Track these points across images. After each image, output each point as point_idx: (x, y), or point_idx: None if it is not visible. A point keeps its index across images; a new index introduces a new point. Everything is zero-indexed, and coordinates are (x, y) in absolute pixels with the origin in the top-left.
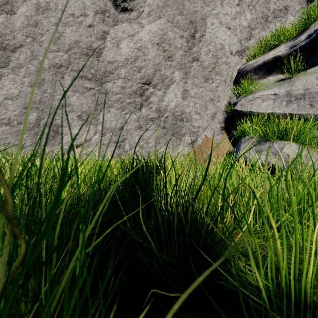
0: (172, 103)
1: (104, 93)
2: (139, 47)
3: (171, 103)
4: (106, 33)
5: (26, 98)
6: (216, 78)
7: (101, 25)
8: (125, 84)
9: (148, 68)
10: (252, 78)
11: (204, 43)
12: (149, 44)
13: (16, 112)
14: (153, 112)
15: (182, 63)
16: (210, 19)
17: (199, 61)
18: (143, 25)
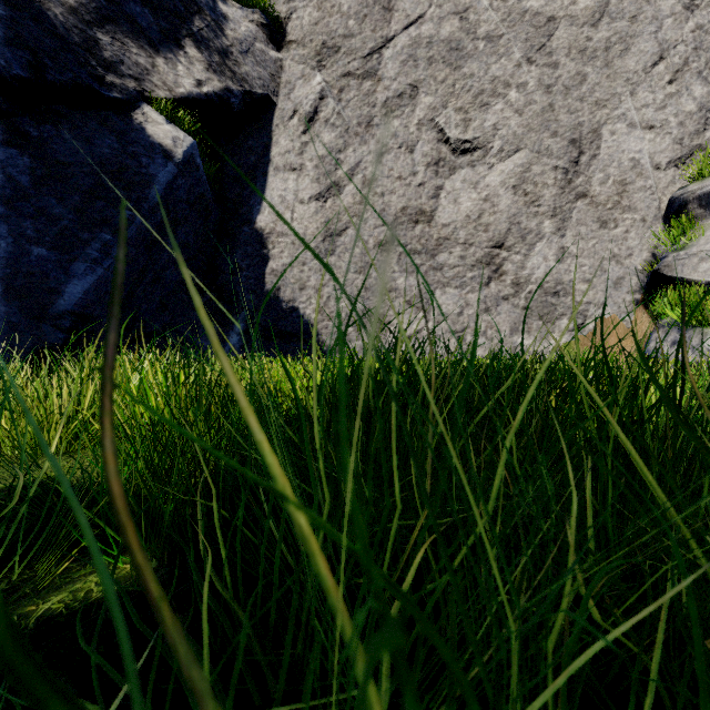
0: (539, 270)
1: (437, 269)
2: (486, 197)
3: (537, 270)
4: (440, 188)
5: (352, 287)
6: (624, 217)
7: (433, 180)
8: (466, 252)
9: (500, 223)
10: (696, 214)
11: (597, 168)
12: (501, 190)
13: (343, 303)
14: (507, 286)
15: (555, 208)
16: (610, 126)
17: (588, 198)
18: (492, 165)
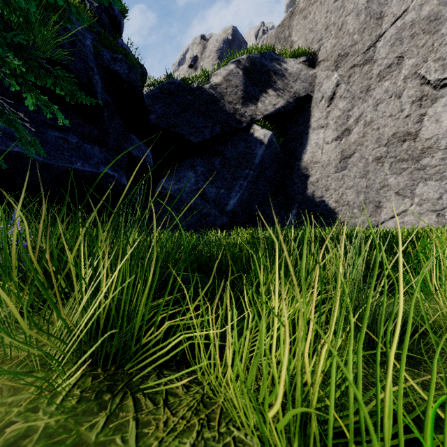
0: None
1: (421, 169)
2: None
3: None
4: (423, 115)
5: (357, 186)
6: None
7: (417, 111)
8: (446, 155)
9: None
10: None
11: None
12: None
13: (351, 196)
14: None
15: None
16: None
17: None
18: None
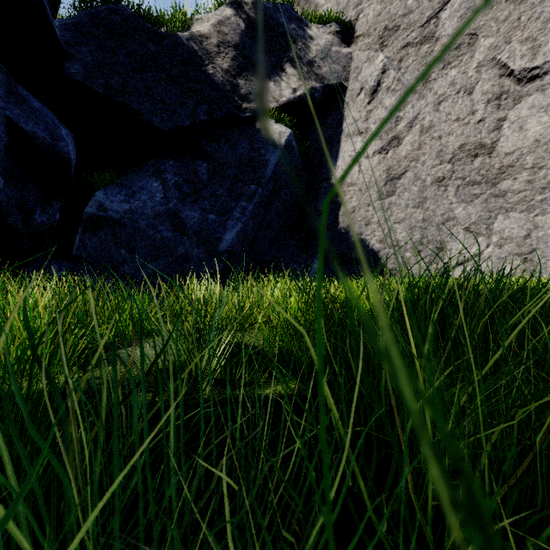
0: None
1: (499, 195)
2: None
3: None
4: (502, 120)
5: (410, 219)
6: None
7: (494, 114)
8: (534, 176)
9: None
10: None
11: None
12: None
13: (402, 233)
14: None
15: None
16: None
17: None
18: None
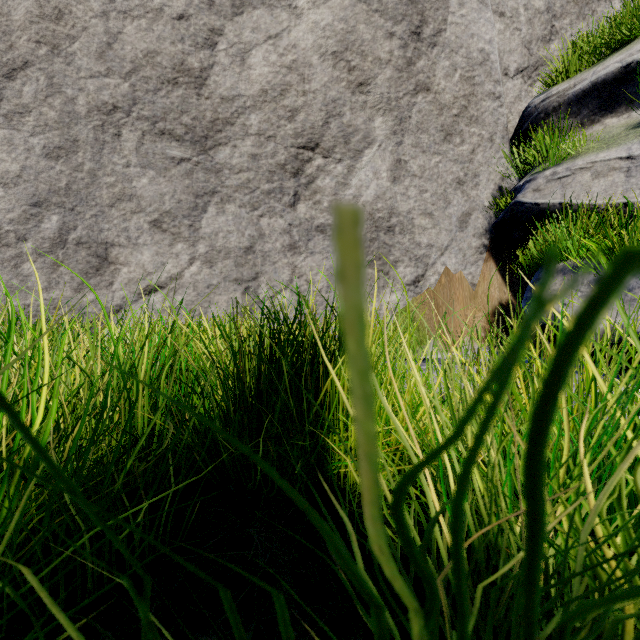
0: (368, 191)
1: (212, 170)
2: (291, 64)
3: (366, 191)
4: (217, 33)
5: (36, 183)
6: (471, 131)
7: (204, 15)
8: (261, 149)
9: (313, 111)
10: (561, 127)
11: (443, 51)
12: (314, 57)
13: (13, 213)
14: (323, 211)
15: (390, 98)
16: None
17: (431, 93)
18: (300, 10)
